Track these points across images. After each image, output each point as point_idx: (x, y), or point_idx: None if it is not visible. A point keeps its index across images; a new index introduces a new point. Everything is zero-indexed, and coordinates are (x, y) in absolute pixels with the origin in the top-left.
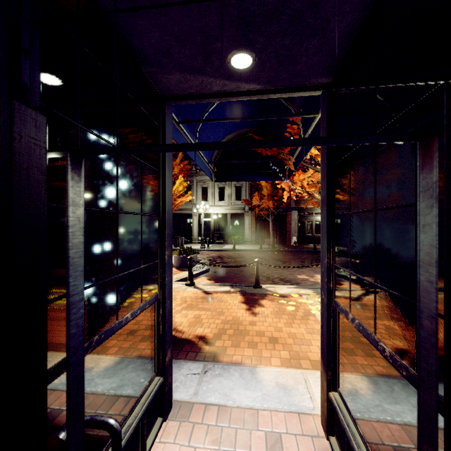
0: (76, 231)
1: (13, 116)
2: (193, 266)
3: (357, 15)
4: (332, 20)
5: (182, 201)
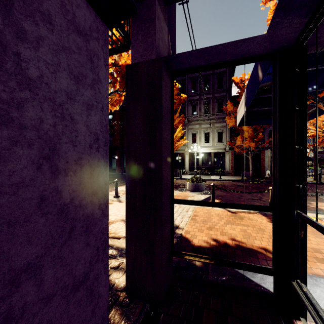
0: None
1: None
2: (202, 190)
3: None
4: None
5: (181, 143)
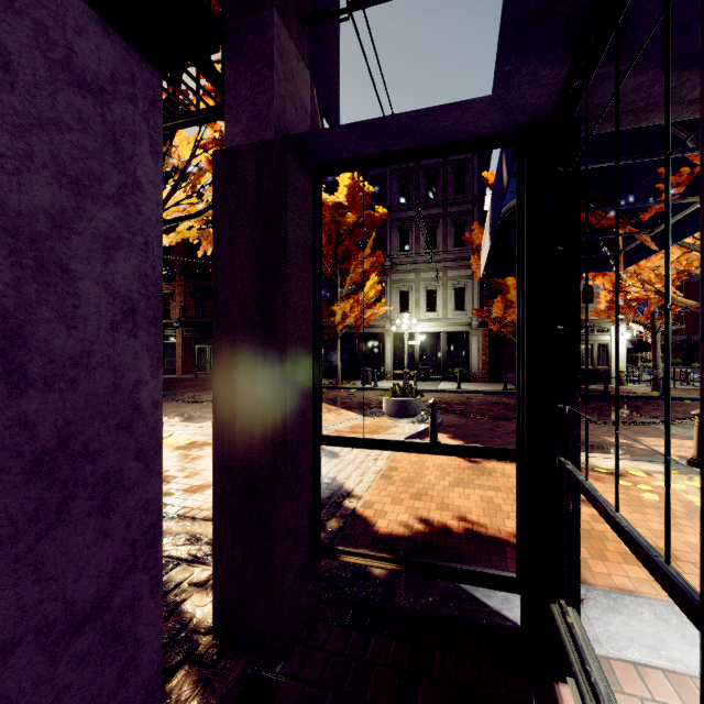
0: None
1: None
2: (416, 415)
3: None
4: None
5: (375, 313)
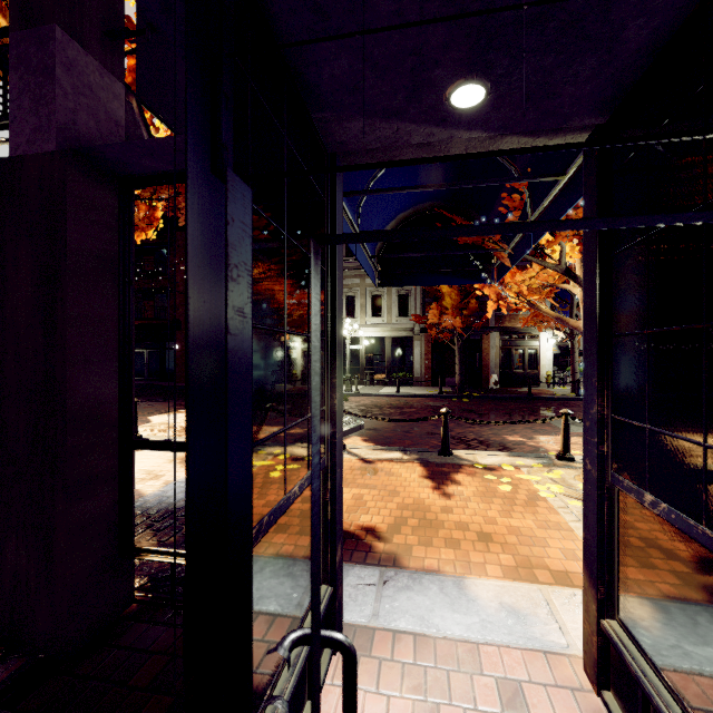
0: (316, 355)
1: (227, 191)
2: None
3: (672, 15)
4: (629, 25)
5: None
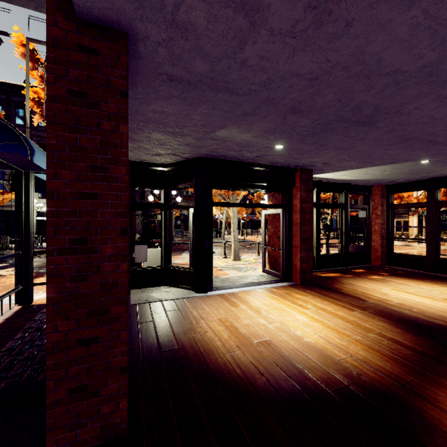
0: None
1: None
2: (4, 260)
3: None
4: None
5: (7, 198)
